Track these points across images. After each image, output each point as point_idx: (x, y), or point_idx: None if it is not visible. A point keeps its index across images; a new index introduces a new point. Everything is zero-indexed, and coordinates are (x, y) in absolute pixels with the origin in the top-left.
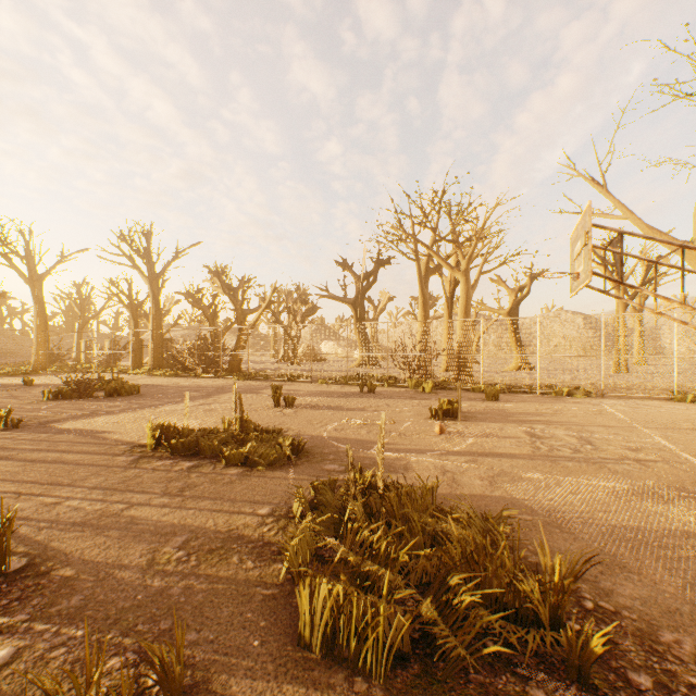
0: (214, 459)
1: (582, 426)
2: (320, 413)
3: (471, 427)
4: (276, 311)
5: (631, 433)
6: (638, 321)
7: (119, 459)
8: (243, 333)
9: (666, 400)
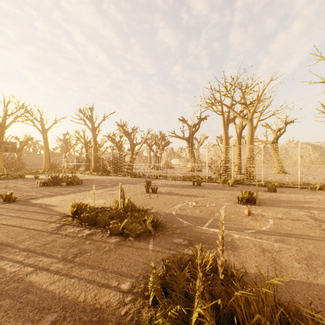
0: (104, 229)
1: None
2: (171, 197)
3: (267, 211)
4: (150, 145)
5: None
6: None
7: (50, 225)
8: (133, 154)
9: None
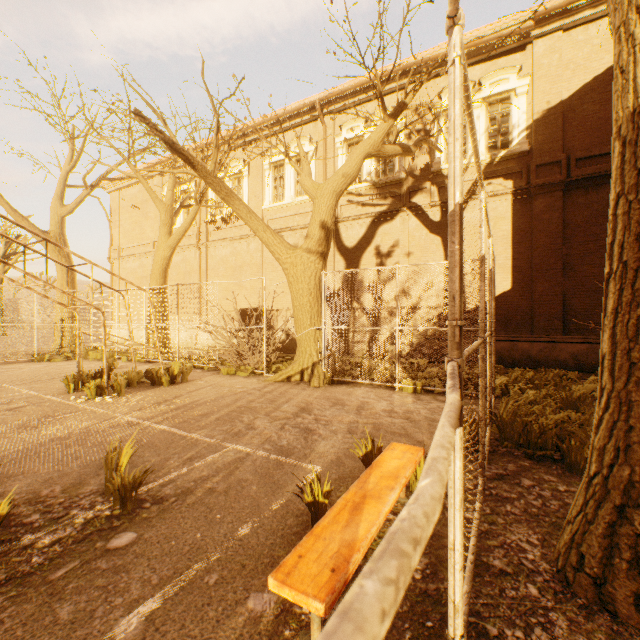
0: None
1: None
2: None
3: None
4: None
5: (2, 392)
6: None
7: None
8: None
9: (29, 362)
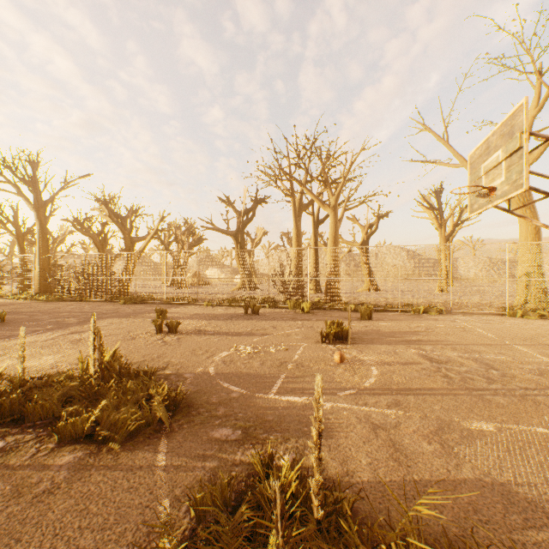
0: (45, 430)
1: (464, 346)
2: (205, 340)
3: (366, 352)
4: (167, 242)
5: (512, 351)
6: (448, 254)
7: None
8: (131, 259)
9: (500, 315)
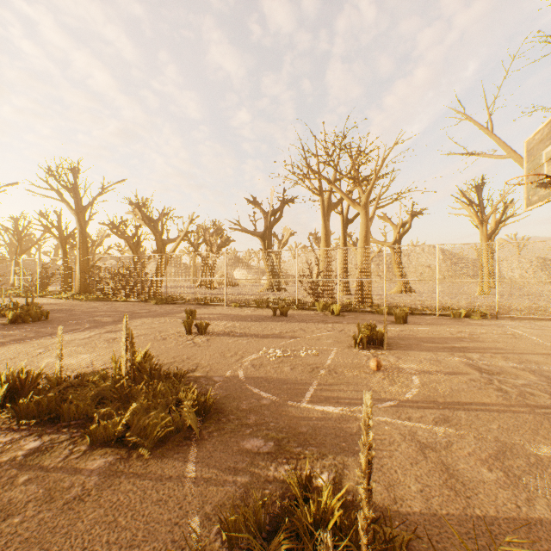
0: (79, 430)
1: (517, 355)
2: (234, 342)
3: (404, 359)
4: (196, 244)
5: None
6: (490, 253)
7: None
8: (162, 260)
9: None
